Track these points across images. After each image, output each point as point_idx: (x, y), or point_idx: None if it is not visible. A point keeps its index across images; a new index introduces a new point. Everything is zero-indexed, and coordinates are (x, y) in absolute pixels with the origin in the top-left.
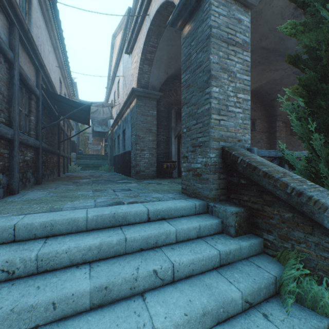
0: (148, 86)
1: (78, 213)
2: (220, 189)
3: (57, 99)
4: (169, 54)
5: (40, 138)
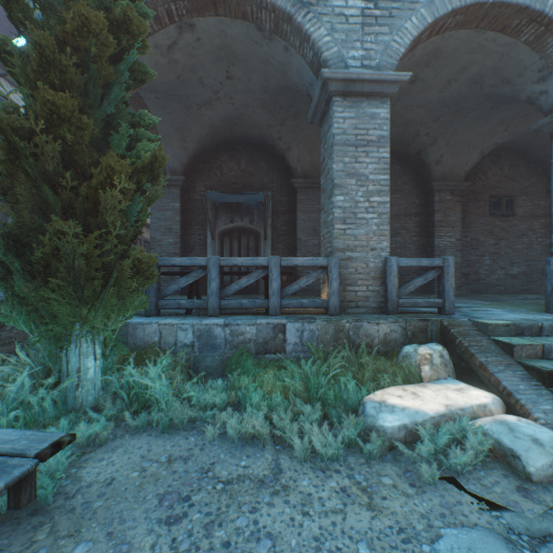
0: (166, 170)
1: None
2: None
3: None
4: (174, 124)
5: None
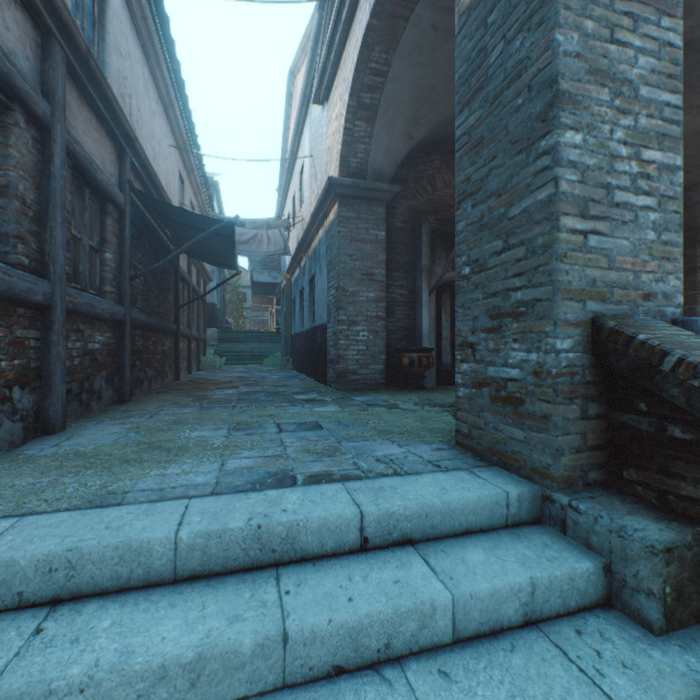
0: (366, 172)
1: (159, 518)
2: (588, 449)
3: (165, 213)
4: (416, 88)
5: (126, 299)
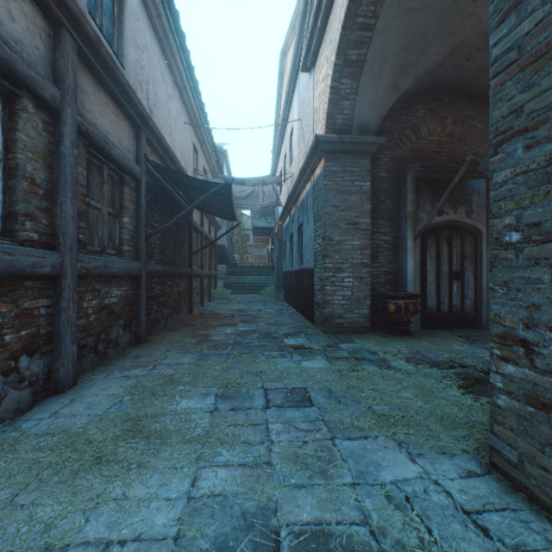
0: (351, 127)
1: None
2: None
3: (175, 179)
4: (404, 37)
5: (142, 255)
